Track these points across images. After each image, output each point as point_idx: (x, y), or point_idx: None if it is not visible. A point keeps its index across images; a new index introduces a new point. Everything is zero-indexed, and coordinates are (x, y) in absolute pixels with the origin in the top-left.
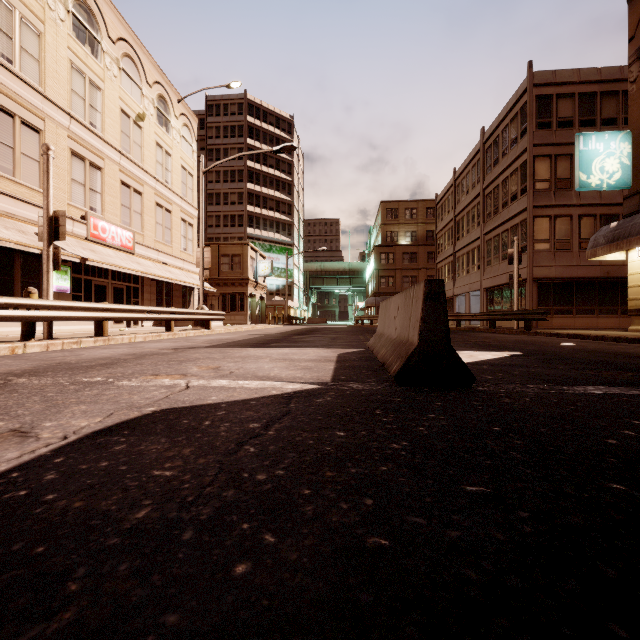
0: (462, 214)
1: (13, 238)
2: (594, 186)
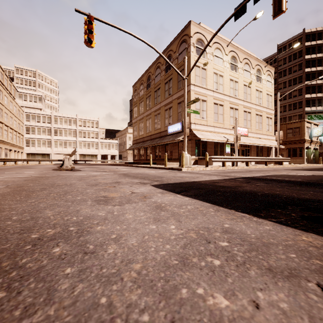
0: None
1: (220, 139)
2: None
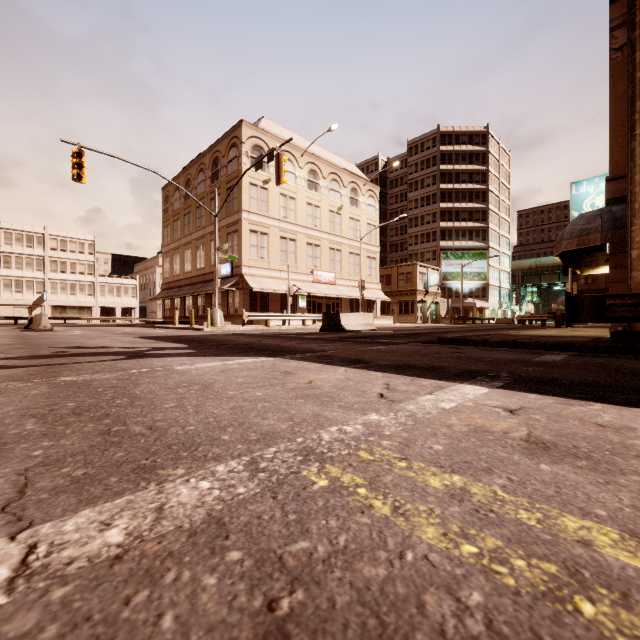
0: None
1: (285, 289)
2: None
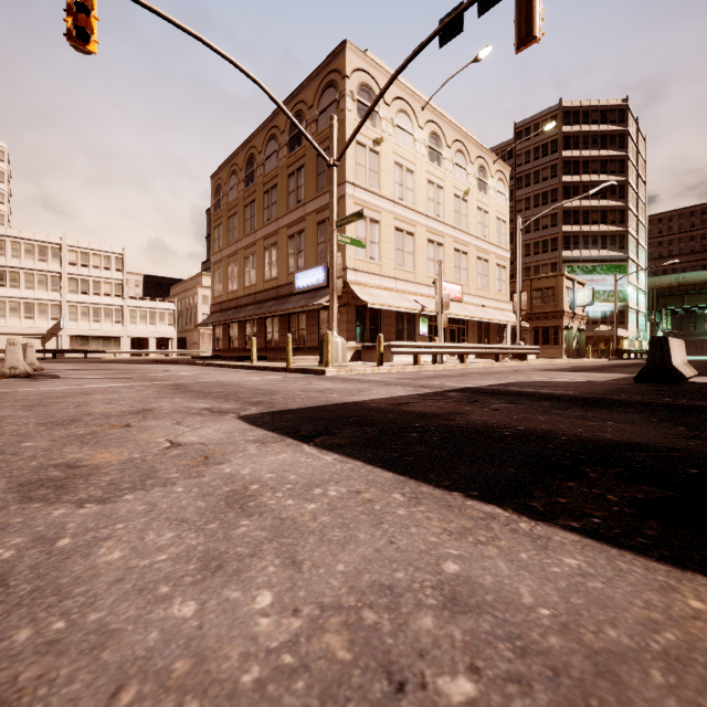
0: None
1: (407, 306)
2: None
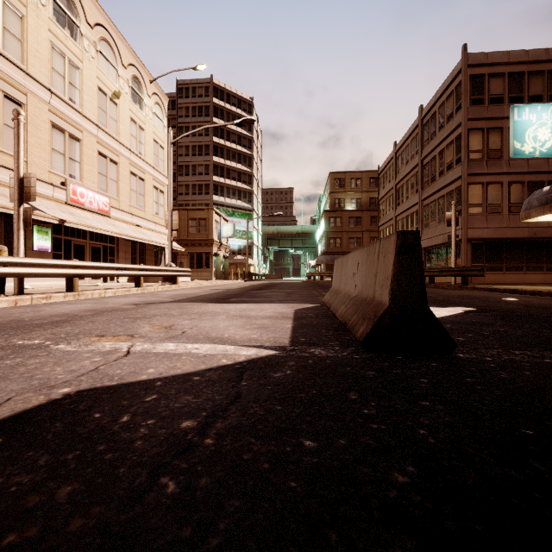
0: (402, 182)
1: None
2: (527, 153)
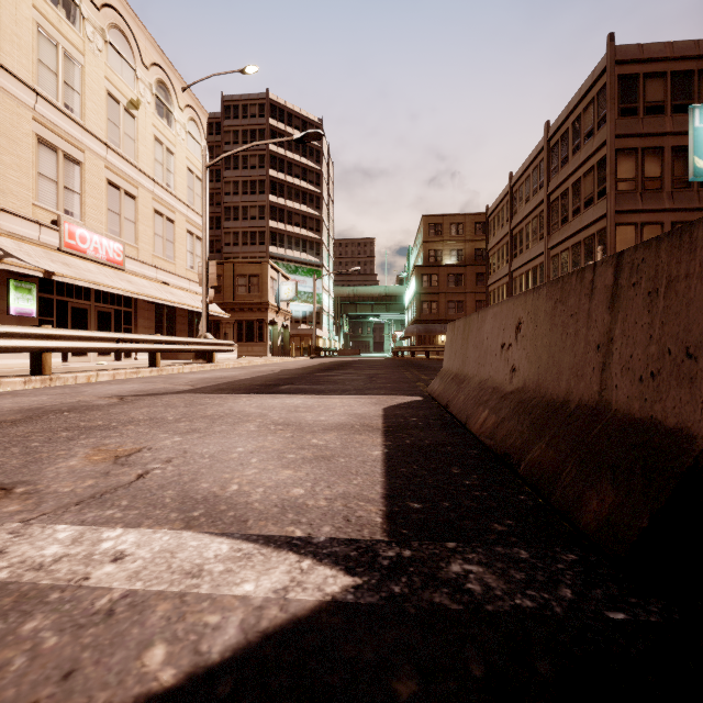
0: (520, 227)
1: None
2: None
